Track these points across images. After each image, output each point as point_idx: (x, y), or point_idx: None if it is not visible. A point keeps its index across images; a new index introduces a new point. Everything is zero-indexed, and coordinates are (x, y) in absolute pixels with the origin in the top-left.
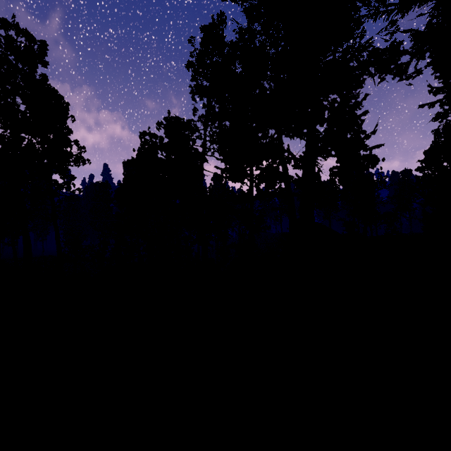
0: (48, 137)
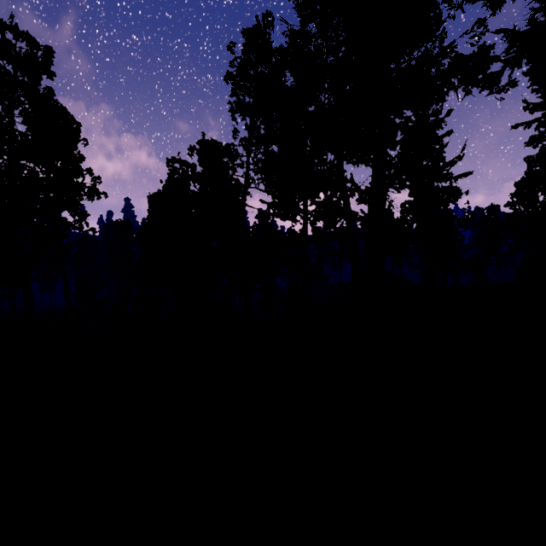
0: (55, 164)
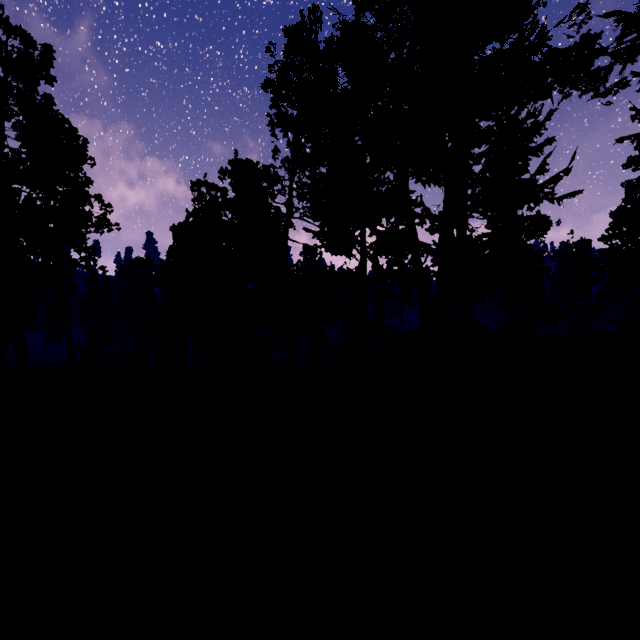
0: (55, 189)
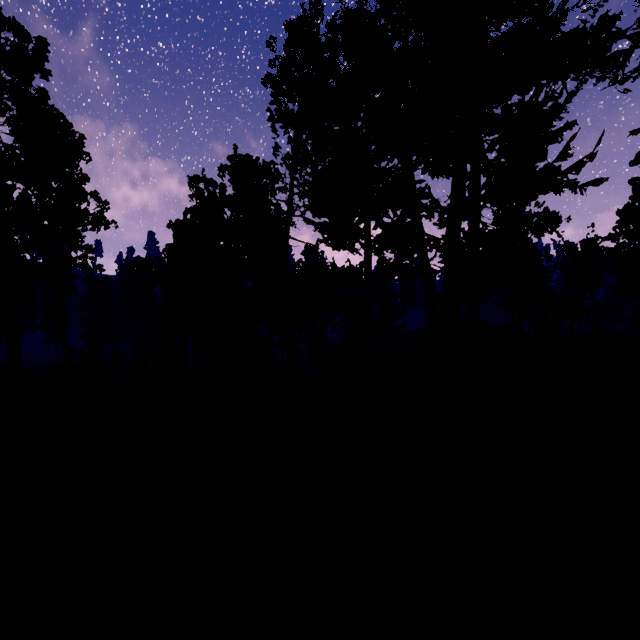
0: (49, 185)
